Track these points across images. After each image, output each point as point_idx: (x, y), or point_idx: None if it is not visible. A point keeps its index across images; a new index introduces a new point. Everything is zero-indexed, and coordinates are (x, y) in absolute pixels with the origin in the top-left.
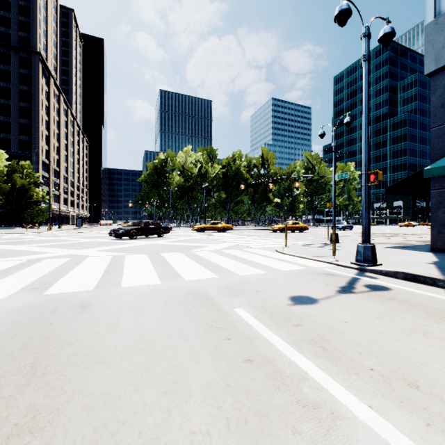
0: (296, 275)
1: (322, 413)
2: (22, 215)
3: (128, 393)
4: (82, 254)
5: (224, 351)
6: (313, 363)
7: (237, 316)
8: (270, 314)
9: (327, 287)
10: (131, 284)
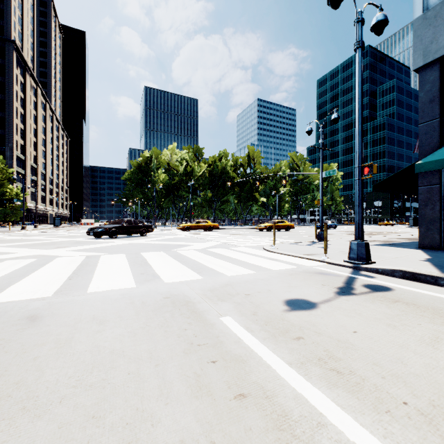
0: (288, 275)
1: None
2: None
3: None
4: (51, 255)
5: (207, 381)
6: (327, 396)
7: (224, 327)
8: (264, 324)
9: (324, 288)
10: (99, 289)
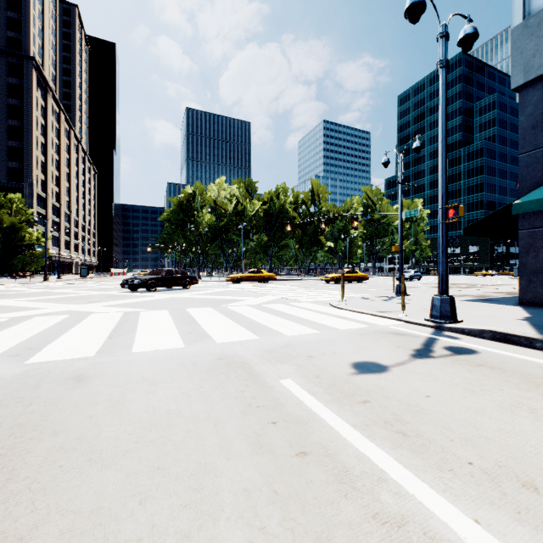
0: (358, 335)
1: (411, 533)
2: (11, 261)
3: (129, 509)
4: (84, 311)
5: (268, 440)
6: (390, 455)
7: (284, 389)
8: (328, 387)
9: (398, 350)
10: (144, 349)
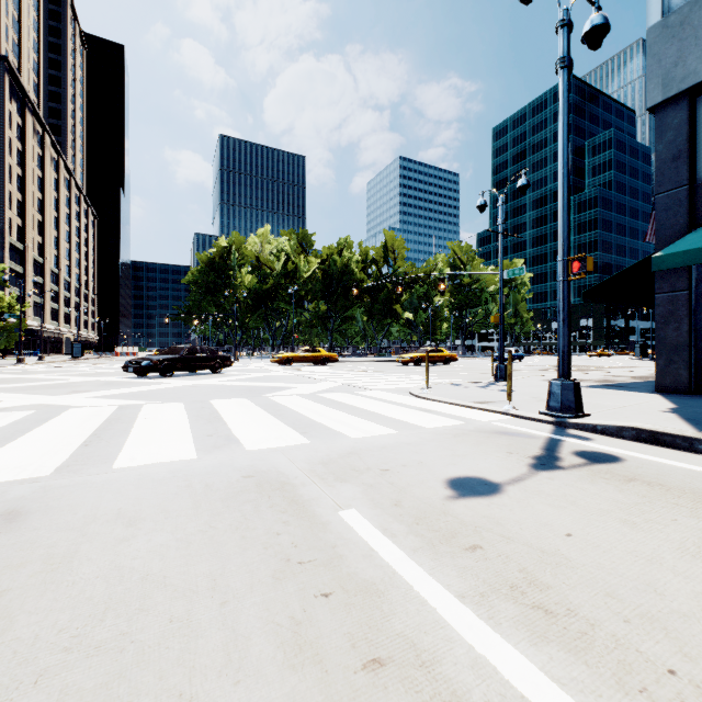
0: (451, 436)
1: None
2: None
3: None
4: (60, 404)
5: (314, 634)
6: (531, 660)
7: (346, 528)
8: (415, 522)
9: (510, 458)
10: (134, 462)
